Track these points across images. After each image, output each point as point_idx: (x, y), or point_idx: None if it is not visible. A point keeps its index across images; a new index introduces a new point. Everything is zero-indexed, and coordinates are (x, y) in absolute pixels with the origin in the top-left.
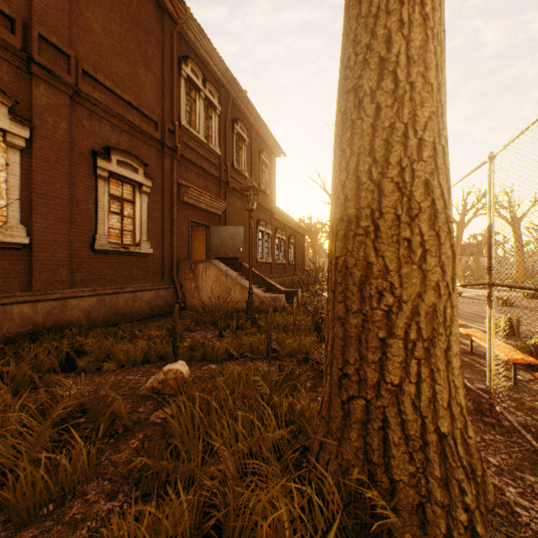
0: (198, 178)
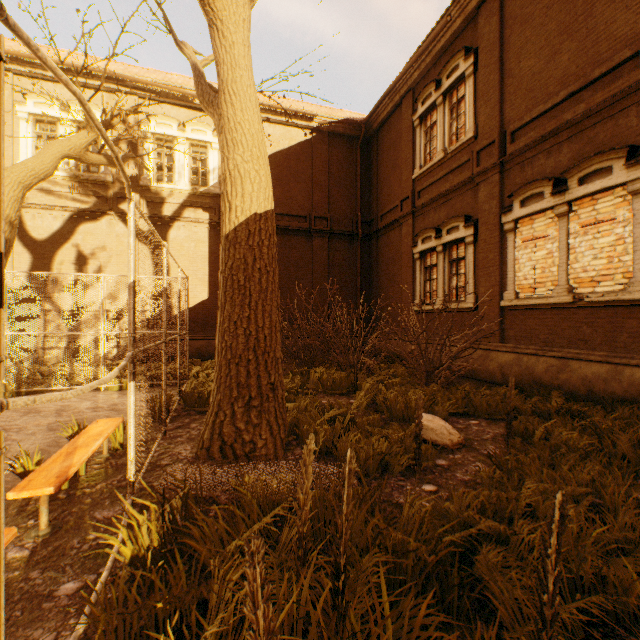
0: None
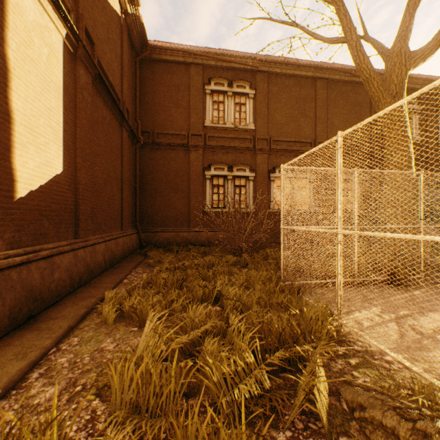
0: None
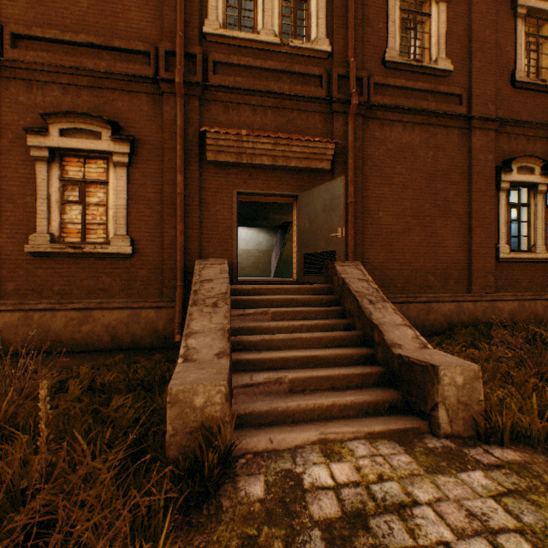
0: (263, 114)
